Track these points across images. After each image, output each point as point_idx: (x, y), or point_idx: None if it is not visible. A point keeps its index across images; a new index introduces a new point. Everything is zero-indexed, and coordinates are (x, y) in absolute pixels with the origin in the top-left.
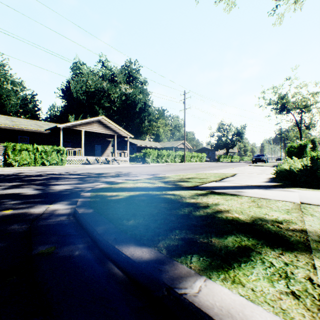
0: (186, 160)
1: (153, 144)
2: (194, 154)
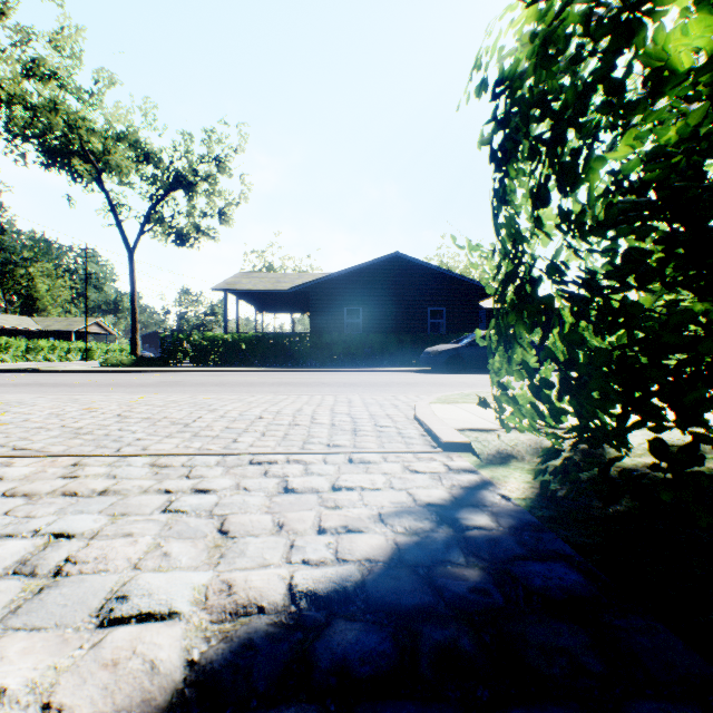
0: (96, 357)
1: (16, 322)
2: (115, 347)
